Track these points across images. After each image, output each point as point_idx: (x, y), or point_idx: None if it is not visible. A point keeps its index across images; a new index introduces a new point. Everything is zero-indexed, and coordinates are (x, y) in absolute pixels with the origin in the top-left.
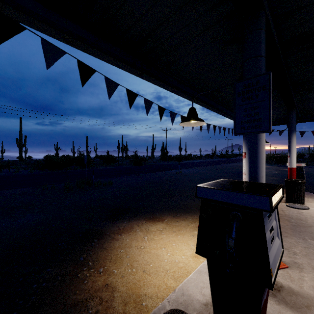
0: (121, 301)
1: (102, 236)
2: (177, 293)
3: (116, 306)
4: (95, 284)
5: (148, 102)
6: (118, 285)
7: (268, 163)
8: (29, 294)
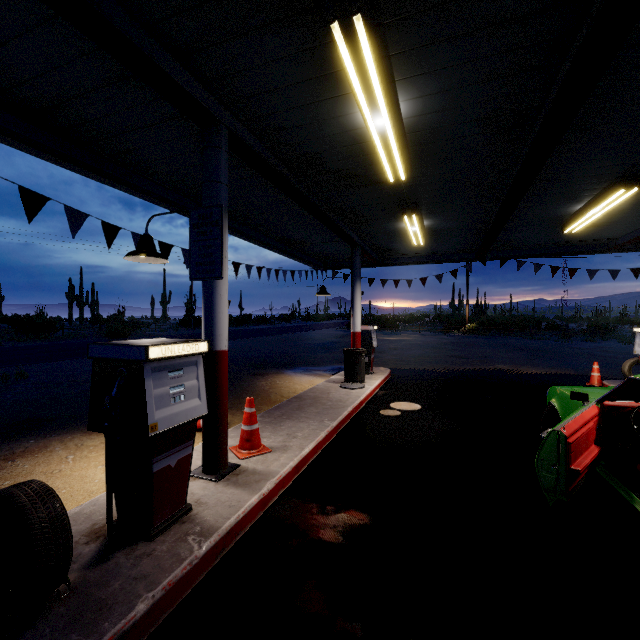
0: None
1: None
2: (86, 505)
3: None
4: None
5: (78, 214)
6: None
7: None
8: None
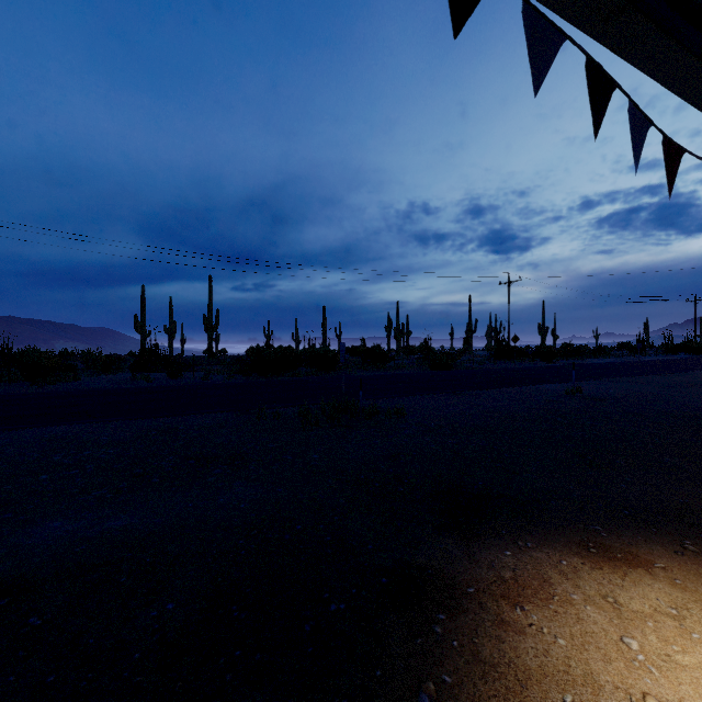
0: None
1: (456, 599)
2: None
3: None
4: None
5: (641, 121)
6: None
7: None
8: None
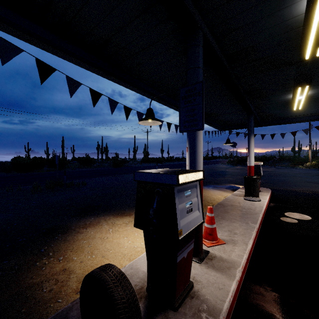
0: (76, 281)
1: (67, 230)
2: (127, 268)
3: (70, 284)
4: (53, 269)
5: (113, 102)
6: (76, 269)
7: (241, 164)
8: None
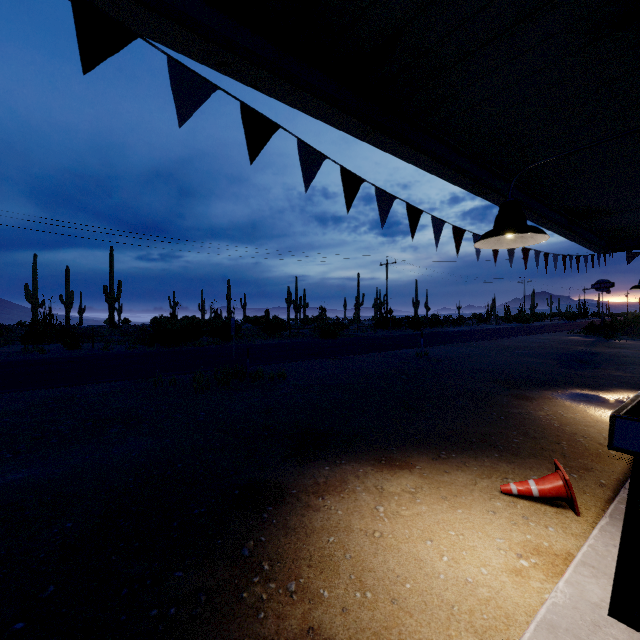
0: None
1: (283, 497)
2: None
3: None
4: (284, 624)
5: (386, 197)
6: (339, 634)
7: (629, 335)
8: (143, 633)
